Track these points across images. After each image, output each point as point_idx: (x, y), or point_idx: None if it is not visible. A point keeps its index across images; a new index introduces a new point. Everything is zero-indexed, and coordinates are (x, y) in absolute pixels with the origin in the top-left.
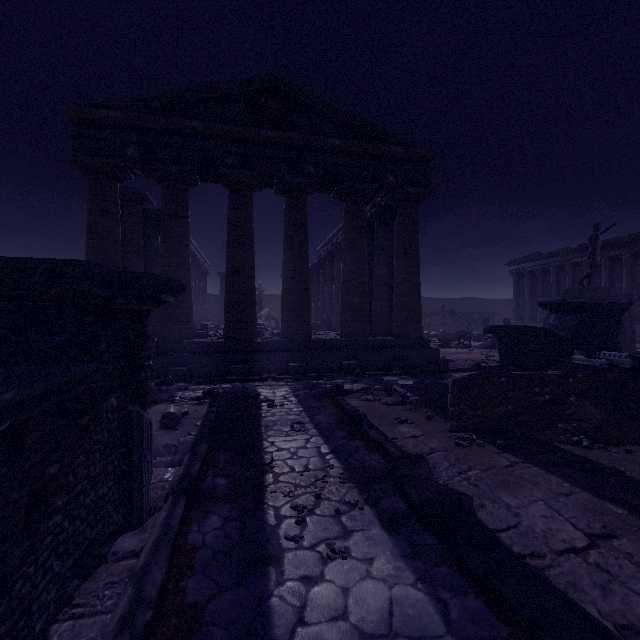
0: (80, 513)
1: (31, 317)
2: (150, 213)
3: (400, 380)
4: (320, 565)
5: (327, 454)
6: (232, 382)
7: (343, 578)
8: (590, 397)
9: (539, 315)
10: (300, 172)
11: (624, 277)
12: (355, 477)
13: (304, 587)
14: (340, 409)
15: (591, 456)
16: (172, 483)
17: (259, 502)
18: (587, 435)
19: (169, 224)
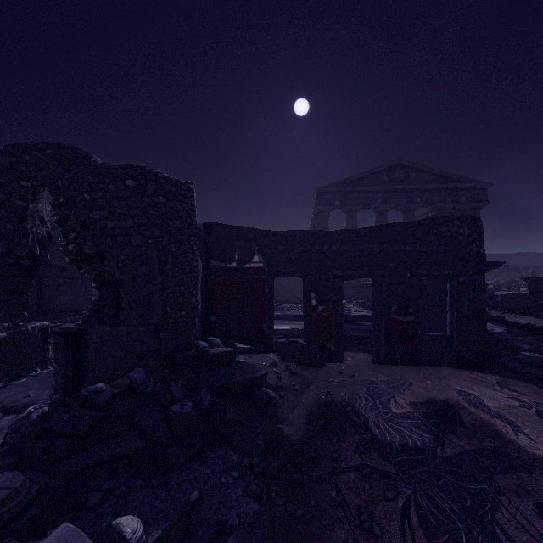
0: None
1: None
2: None
3: None
4: None
5: None
6: None
7: None
8: None
9: None
10: (412, 202)
11: None
12: None
13: None
14: None
15: None
16: None
17: None
18: None
19: None
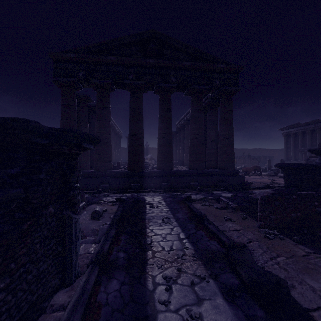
0: (22, 287)
1: None
2: (92, 106)
3: (223, 193)
4: None
5: (184, 239)
6: (131, 193)
7: None
8: None
9: (300, 157)
10: (167, 81)
11: None
12: (202, 256)
13: None
14: (190, 210)
15: None
16: (92, 255)
17: (143, 271)
18: None
19: (100, 111)
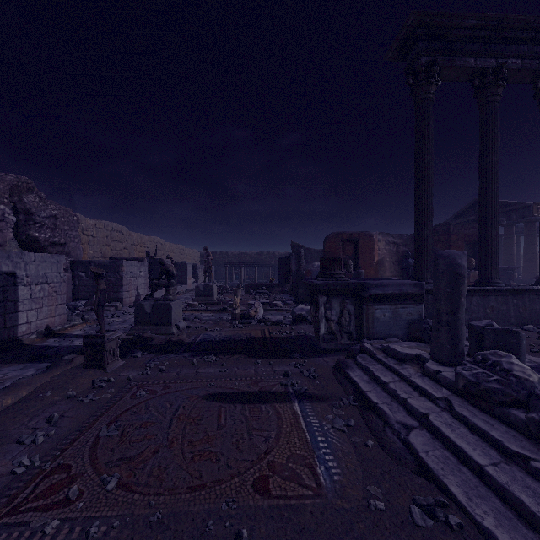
0: None
1: None
2: None
3: None
4: None
5: None
6: None
7: None
8: None
9: None
10: None
11: None
12: None
13: None
14: None
15: None
16: None
17: None
18: None
19: None
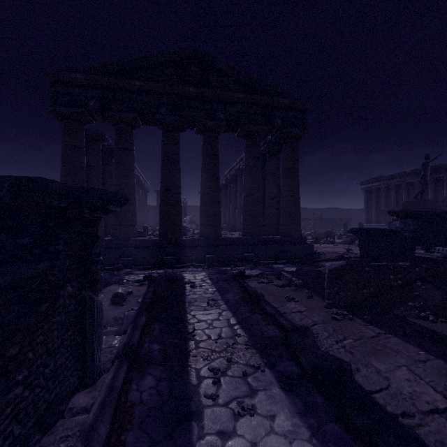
0: (40, 382)
1: (2, 223)
2: (107, 148)
3: (286, 267)
4: (233, 421)
5: (235, 325)
6: (165, 268)
7: (251, 433)
8: (432, 282)
9: (383, 220)
10: (213, 117)
11: (445, 193)
12: (257, 344)
13: (220, 441)
14: (243, 289)
15: (437, 328)
16: (118, 349)
17: (184, 364)
18: (432, 311)
19: (120, 155)
